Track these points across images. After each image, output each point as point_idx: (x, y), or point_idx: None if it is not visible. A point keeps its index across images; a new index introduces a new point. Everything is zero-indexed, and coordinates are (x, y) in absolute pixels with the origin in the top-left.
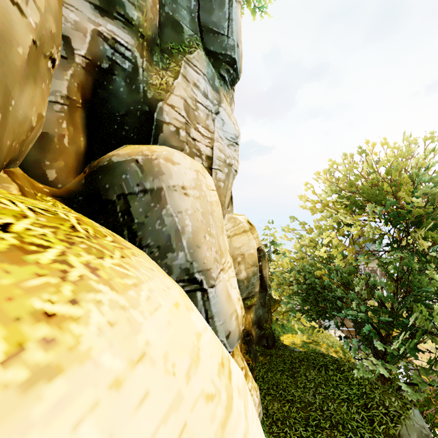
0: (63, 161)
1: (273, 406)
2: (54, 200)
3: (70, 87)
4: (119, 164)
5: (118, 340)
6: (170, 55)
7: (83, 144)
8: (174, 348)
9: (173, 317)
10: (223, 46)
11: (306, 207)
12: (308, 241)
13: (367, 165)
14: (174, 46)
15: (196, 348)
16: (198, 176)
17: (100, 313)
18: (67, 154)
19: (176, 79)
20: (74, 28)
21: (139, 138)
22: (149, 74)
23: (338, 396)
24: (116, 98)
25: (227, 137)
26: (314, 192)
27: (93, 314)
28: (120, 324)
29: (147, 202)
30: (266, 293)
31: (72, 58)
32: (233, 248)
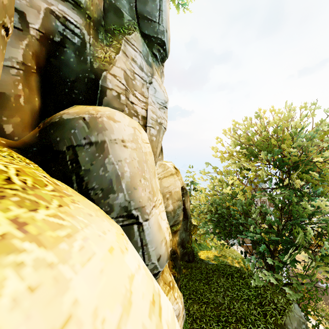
0: (19, 118)
1: (193, 308)
2: (10, 150)
3: (26, 55)
4: (68, 121)
5: (38, 308)
6: (112, 35)
7: (37, 103)
8: (105, 299)
9: (106, 264)
10: (155, 31)
11: (217, 156)
12: (219, 182)
13: (260, 126)
14: (116, 27)
15: (129, 292)
16: (135, 132)
17: (19, 278)
18: (23, 111)
19: (117, 54)
20: (28, 5)
21: (86, 100)
22: (95, 49)
23: (241, 297)
24: (66, 67)
25: (158, 102)
26: (223, 145)
27: (9, 282)
28: (43, 286)
29: (92, 152)
30: (188, 221)
31: (27, 30)
32: (162, 187)
